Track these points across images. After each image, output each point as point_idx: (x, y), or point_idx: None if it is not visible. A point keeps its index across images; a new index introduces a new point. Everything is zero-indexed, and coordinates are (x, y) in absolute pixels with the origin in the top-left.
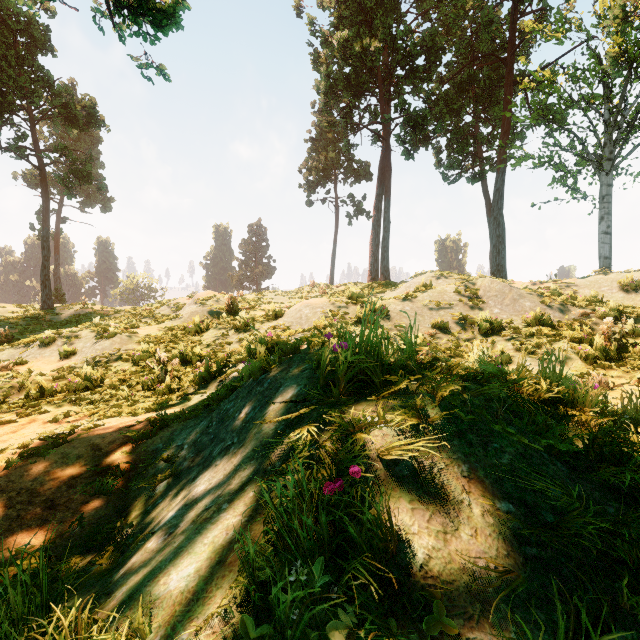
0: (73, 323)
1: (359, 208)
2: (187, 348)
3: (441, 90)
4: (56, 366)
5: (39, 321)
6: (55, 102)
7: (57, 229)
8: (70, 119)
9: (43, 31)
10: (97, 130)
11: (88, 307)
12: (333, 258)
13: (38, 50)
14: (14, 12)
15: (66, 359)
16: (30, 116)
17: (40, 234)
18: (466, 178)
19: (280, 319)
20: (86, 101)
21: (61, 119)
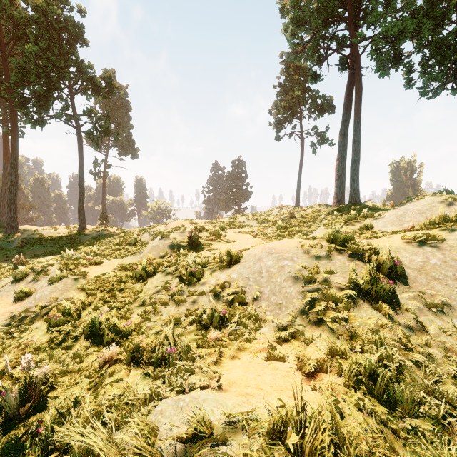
0: (86, 245)
1: (323, 137)
2: (100, 319)
3: (416, 5)
4: (2, 312)
5: (71, 241)
6: (84, 77)
7: (104, 172)
8: (95, 89)
9: (79, 28)
10: (128, 102)
11: (105, 229)
12: (298, 183)
13: (75, 42)
14: (55, 14)
15: (19, 302)
16: (70, 91)
17: (95, 176)
18: (450, 89)
19: (234, 268)
20: (104, 73)
21: (90, 91)
